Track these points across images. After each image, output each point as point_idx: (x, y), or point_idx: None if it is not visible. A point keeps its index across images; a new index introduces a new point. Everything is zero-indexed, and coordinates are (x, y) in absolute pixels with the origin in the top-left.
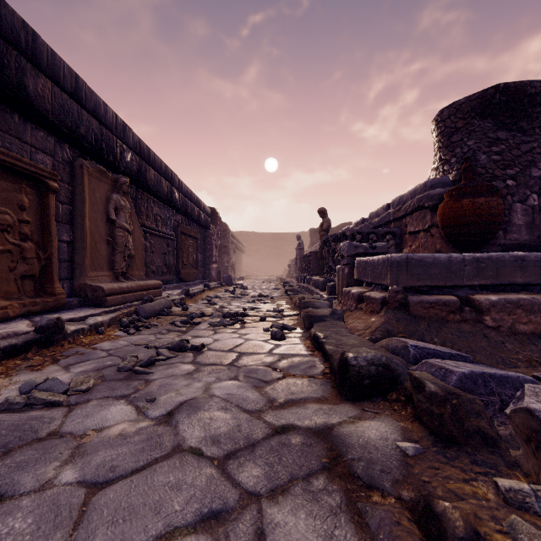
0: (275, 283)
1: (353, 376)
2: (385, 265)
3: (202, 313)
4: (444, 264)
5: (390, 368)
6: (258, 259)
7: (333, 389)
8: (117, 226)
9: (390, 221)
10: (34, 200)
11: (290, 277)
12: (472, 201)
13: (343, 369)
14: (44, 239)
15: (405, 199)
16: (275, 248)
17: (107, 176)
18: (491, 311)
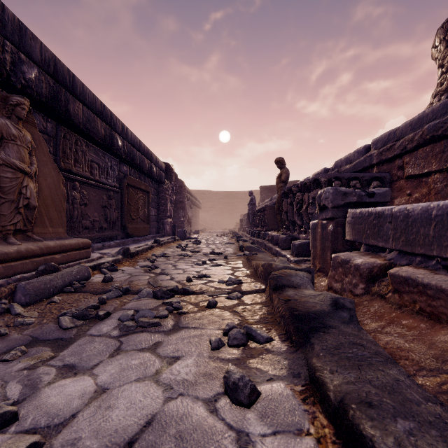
0: (229, 236)
1: None
2: None
3: (126, 288)
4: None
5: None
6: (213, 214)
7: None
8: (2, 164)
9: (372, 164)
10: None
11: (242, 231)
12: None
13: None
14: None
15: (399, 133)
16: (228, 205)
17: None
18: None
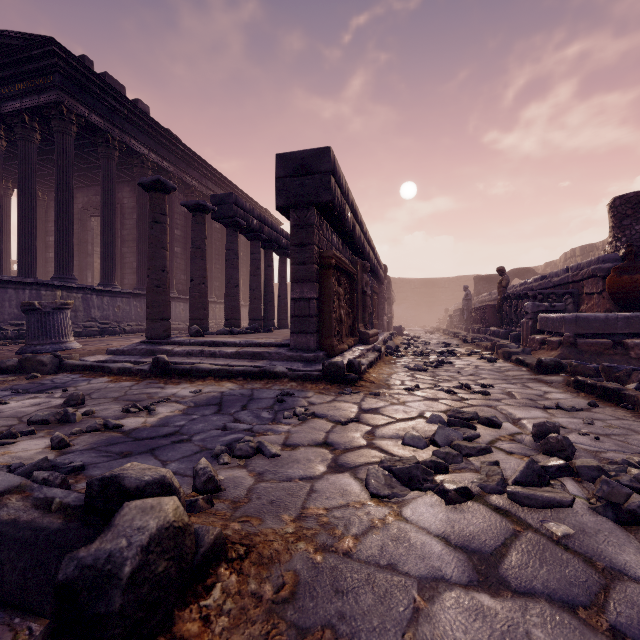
0: (439, 334)
1: (544, 365)
2: (561, 321)
3: (422, 351)
4: (602, 320)
5: (560, 363)
6: (406, 308)
7: (534, 373)
8: (367, 295)
9: (568, 282)
10: (349, 287)
11: (453, 328)
12: (630, 277)
13: (539, 364)
14: (352, 307)
15: (582, 266)
16: (425, 296)
17: (362, 264)
18: (634, 349)
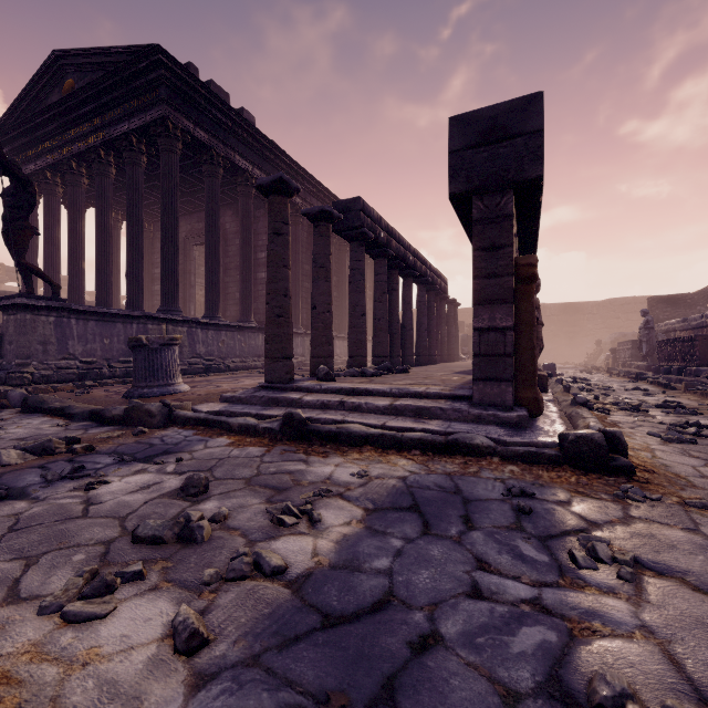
0: (602, 374)
1: None
2: None
3: (627, 402)
4: None
5: None
6: None
7: None
8: (539, 324)
9: None
10: None
11: (620, 366)
12: None
13: None
14: None
15: None
16: (565, 325)
17: None
18: None
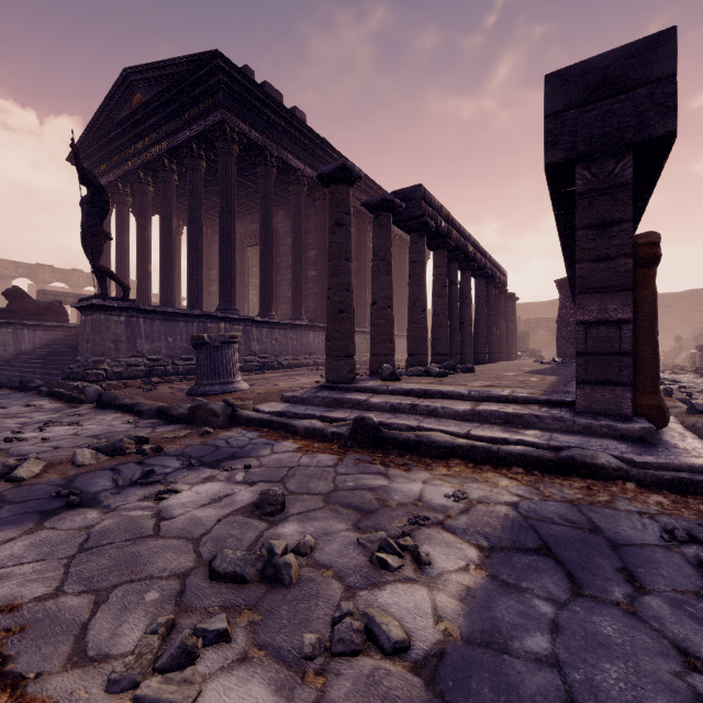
0: (690, 374)
1: None
2: None
3: None
4: None
5: None
6: None
7: None
8: None
9: None
10: None
11: None
12: None
13: None
14: None
15: None
16: None
17: None
18: None
